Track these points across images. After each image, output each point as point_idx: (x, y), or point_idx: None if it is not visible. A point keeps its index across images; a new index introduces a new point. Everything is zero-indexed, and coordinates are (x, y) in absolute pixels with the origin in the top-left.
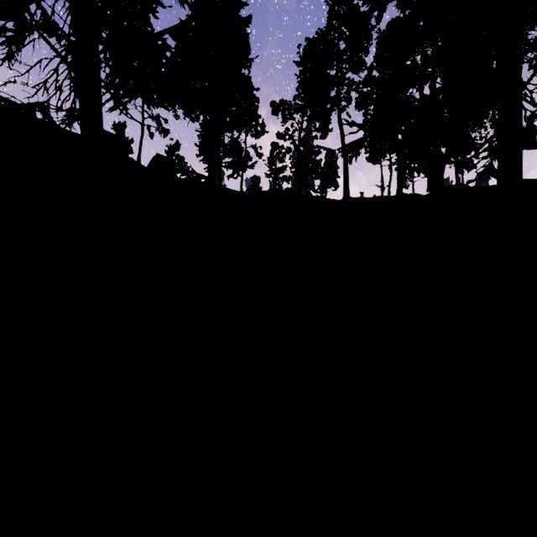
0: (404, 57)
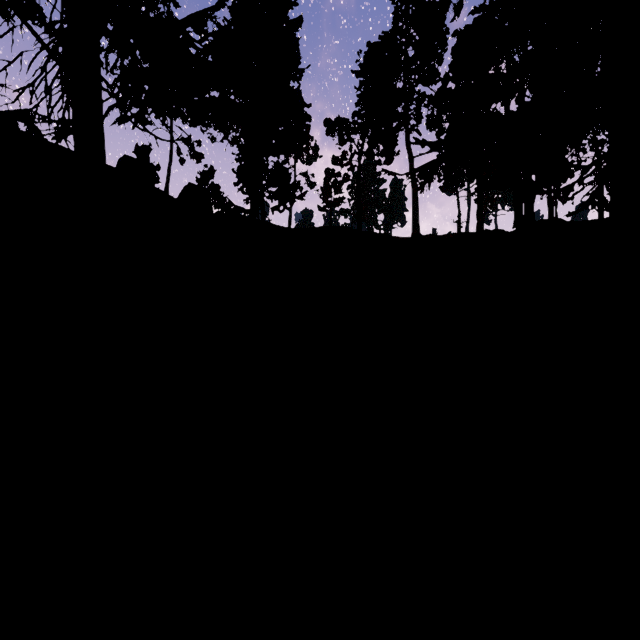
0: (487, 64)
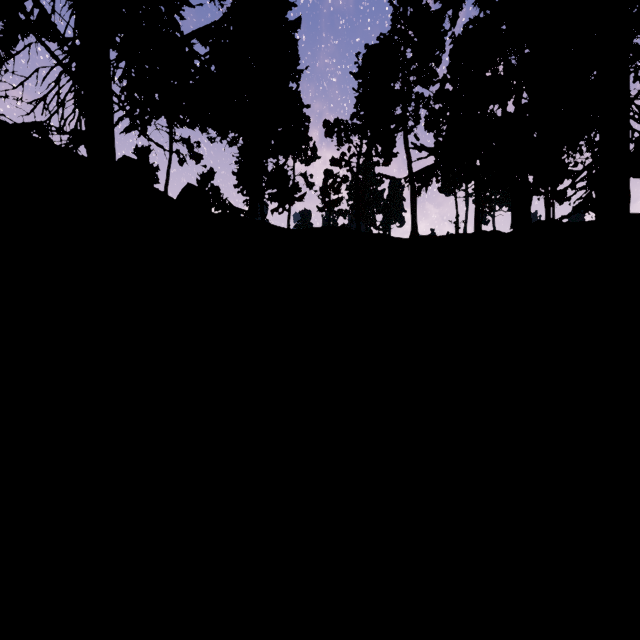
0: (484, 67)
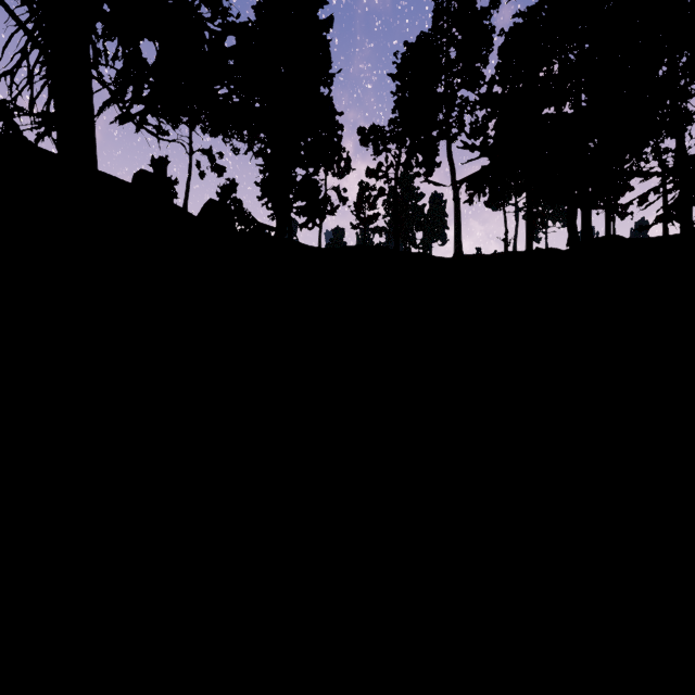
0: (538, 65)
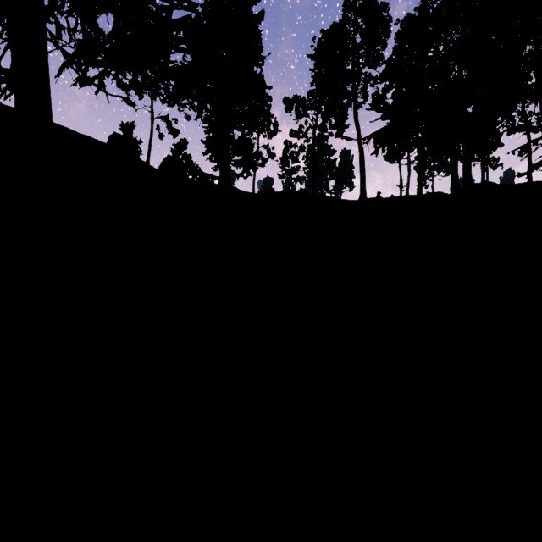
0: (428, 45)
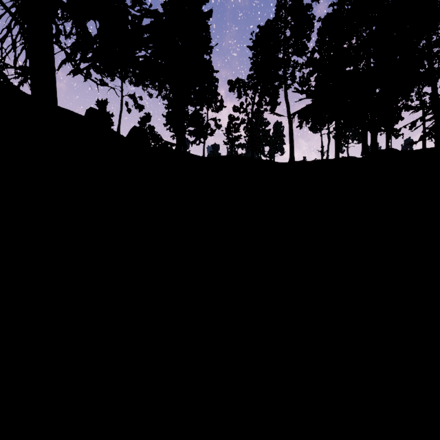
0: (343, 39)
